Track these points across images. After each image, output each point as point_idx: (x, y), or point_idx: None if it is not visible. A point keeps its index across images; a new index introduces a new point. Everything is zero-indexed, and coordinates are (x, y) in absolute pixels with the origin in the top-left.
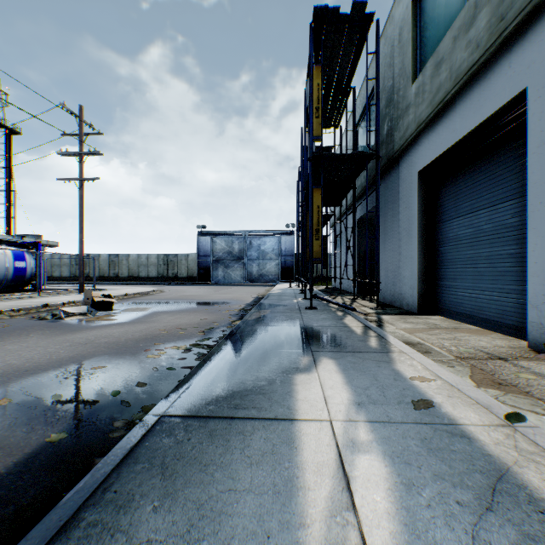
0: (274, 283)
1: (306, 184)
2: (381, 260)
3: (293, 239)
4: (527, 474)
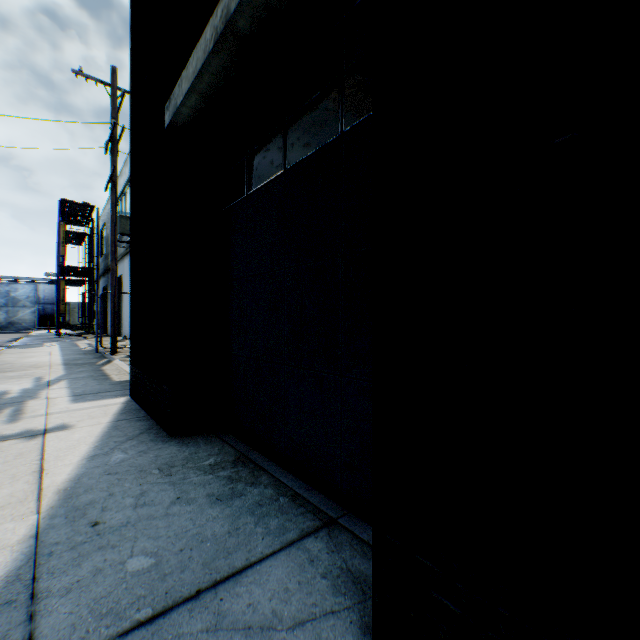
0: (31, 330)
1: (61, 270)
2: (109, 314)
3: (55, 288)
4: (80, 343)
